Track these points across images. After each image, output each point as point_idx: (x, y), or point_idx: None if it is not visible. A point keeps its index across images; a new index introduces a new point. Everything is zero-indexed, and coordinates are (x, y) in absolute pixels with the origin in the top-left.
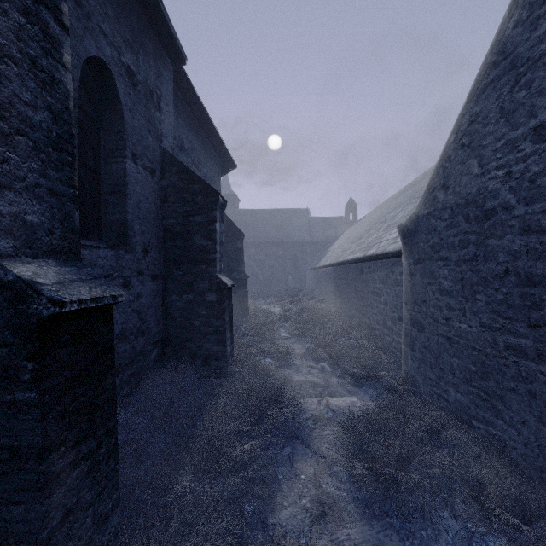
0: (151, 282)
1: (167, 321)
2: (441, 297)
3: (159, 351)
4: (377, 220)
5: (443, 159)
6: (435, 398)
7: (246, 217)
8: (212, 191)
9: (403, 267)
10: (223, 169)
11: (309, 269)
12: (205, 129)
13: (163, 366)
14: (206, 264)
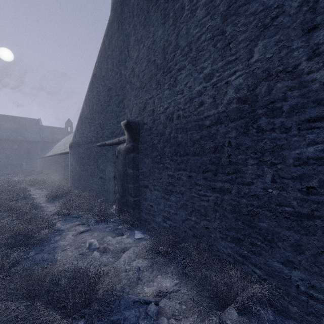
0: None
1: None
2: (75, 163)
3: None
4: None
5: (75, 130)
6: (74, 188)
7: None
8: None
9: (69, 156)
10: None
11: (39, 158)
12: None
13: None
14: None
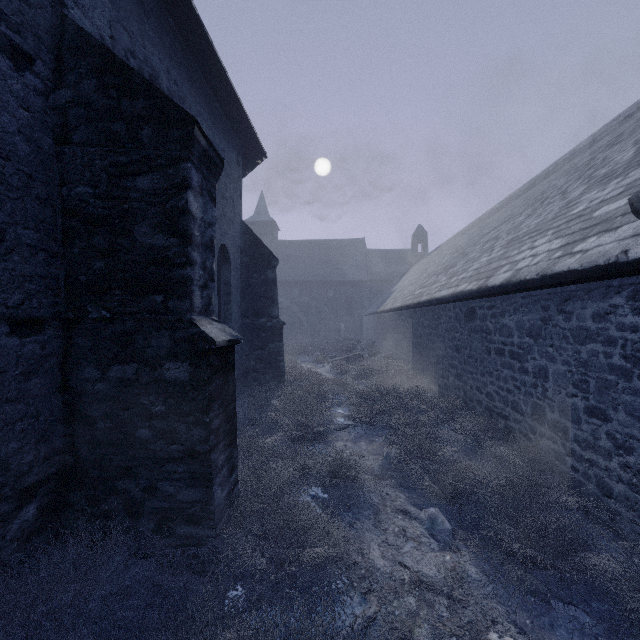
0: (10, 337)
1: (74, 427)
2: None
3: (46, 503)
4: (470, 243)
5: None
6: None
7: (287, 250)
8: (175, 114)
9: None
10: (247, 161)
11: (367, 314)
12: (207, 74)
13: (51, 544)
14: (165, 291)
